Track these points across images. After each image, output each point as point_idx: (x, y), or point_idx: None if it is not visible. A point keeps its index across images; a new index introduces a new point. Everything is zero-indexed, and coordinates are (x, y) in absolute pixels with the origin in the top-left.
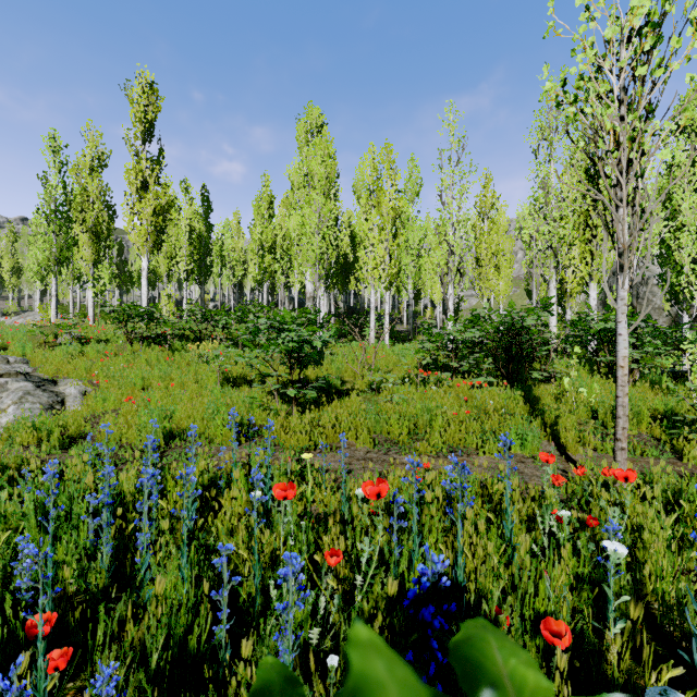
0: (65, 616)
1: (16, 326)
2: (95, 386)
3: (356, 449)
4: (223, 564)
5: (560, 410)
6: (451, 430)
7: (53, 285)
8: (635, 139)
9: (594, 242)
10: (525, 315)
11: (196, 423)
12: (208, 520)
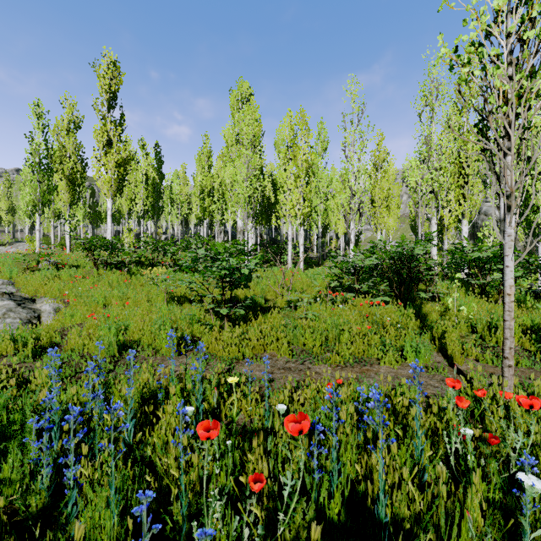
0: (4, 537)
1: (7, 254)
2: (66, 303)
3: (277, 359)
4: (143, 512)
5: (445, 325)
6: (356, 343)
7: (38, 222)
8: (521, 96)
9: (466, 187)
10: (414, 246)
11: (145, 335)
12: (146, 433)
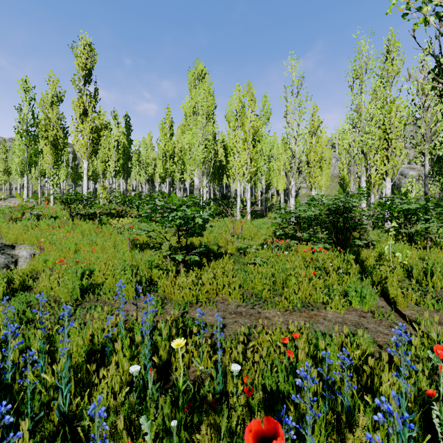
0: None
1: None
2: (42, 249)
3: (229, 303)
4: None
5: (383, 270)
6: (303, 288)
7: (25, 180)
8: None
9: (389, 150)
10: (350, 199)
11: (108, 280)
12: (85, 397)
